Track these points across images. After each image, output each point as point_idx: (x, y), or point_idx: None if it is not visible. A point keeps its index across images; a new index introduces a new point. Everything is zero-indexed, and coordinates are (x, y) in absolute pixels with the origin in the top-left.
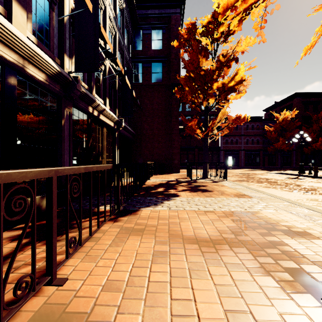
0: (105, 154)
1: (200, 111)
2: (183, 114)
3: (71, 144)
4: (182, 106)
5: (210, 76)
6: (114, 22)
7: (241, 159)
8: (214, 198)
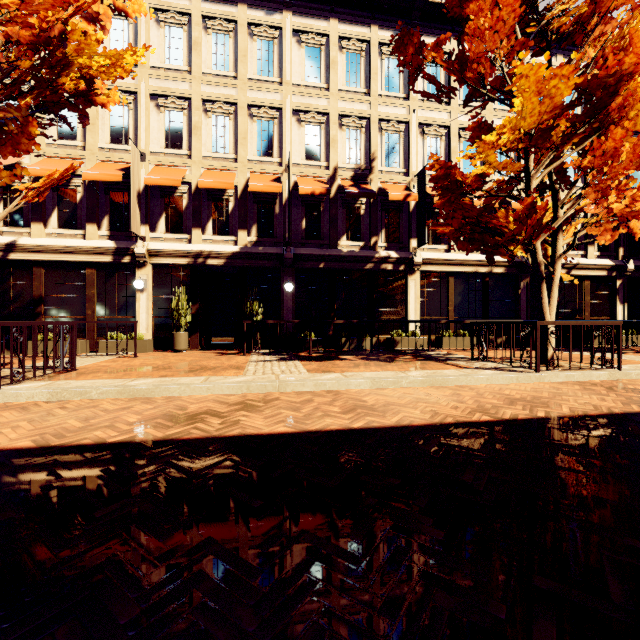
0: (589, 311)
1: None
2: None
3: (528, 306)
4: None
5: None
6: None
7: None
8: None
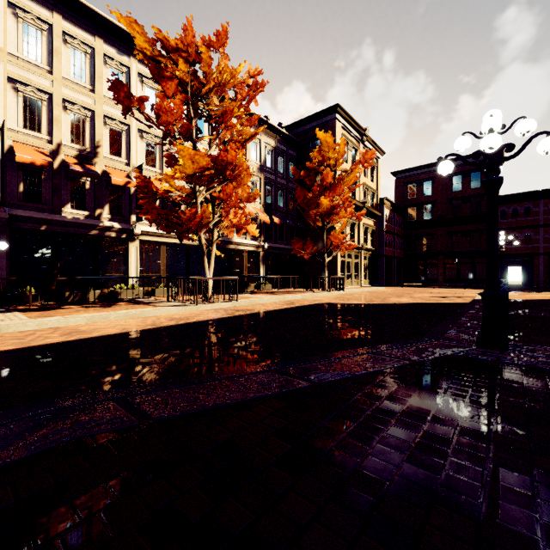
0: (247, 270)
1: (449, 193)
2: (417, 202)
3: (214, 267)
4: (417, 190)
5: (315, 203)
6: (258, 173)
7: (538, 271)
8: (259, 295)
